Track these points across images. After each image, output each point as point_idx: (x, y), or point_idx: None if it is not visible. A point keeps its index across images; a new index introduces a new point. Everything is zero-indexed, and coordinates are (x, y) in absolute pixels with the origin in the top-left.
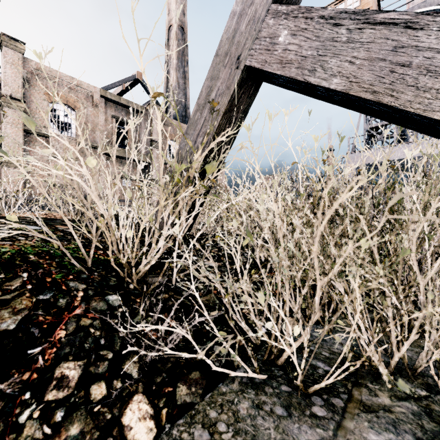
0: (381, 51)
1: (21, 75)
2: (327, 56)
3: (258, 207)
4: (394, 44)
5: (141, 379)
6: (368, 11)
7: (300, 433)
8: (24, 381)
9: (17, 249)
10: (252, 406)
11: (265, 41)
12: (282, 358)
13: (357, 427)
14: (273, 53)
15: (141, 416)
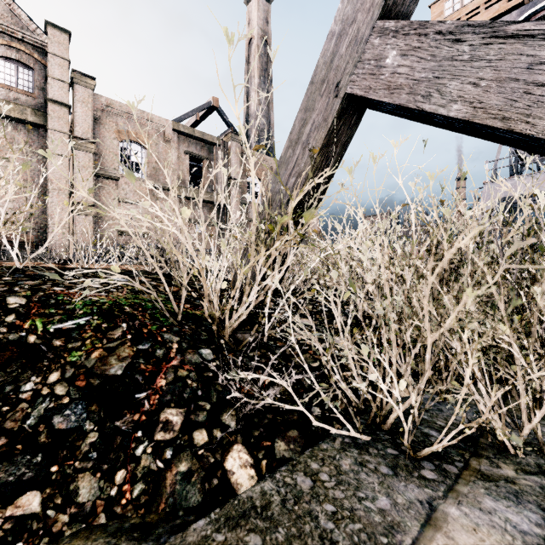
0: (514, 69)
1: (91, 113)
2: (445, 78)
3: (362, 257)
4: (529, 60)
5: (239, 431)
6: (496, 22)
7: (407, 490)
8: (135, 421)
9: (113, 300)
10: (355, 463)
11: (369, 64)
12: (389, 422)
13: (472, 492)
14: (379, 78)
15: (242, 464)
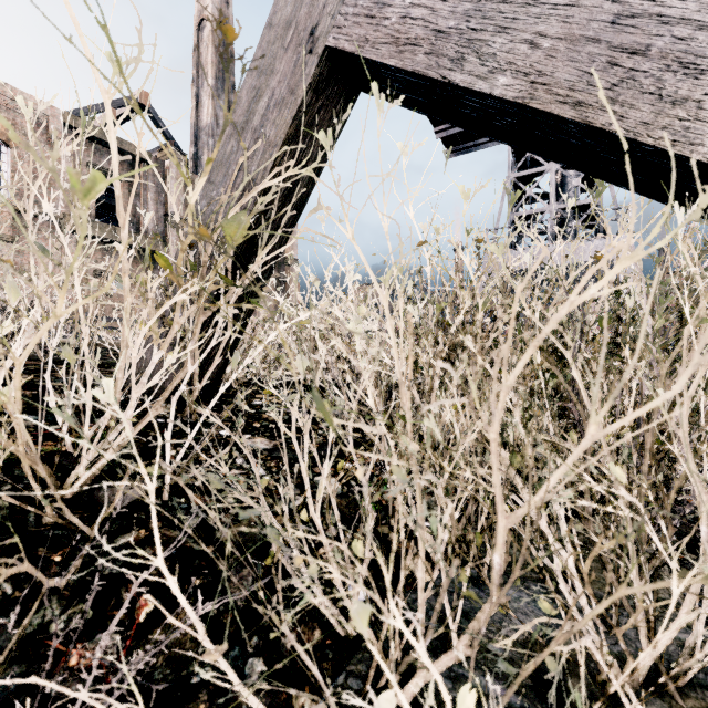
0: (592, 22)
1: None
2: (487, 30)
3: (352, 327)
4: (616, 9)
5: None
6: None
7: None
8: None
9: None
10: None
11: None
12: (409, 691)
13: None
14: (382, 24)
15: None
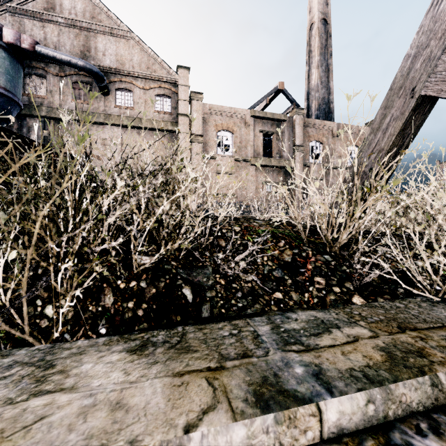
0: None
1: (201, 117)
2: None
3: (434, 203)
4: None
5: (355, 290)
6: None
7: None
8: (304, 279)
9: (270, 230)
10: (429, 305)
11: (440, 75)
12: None
13: None
14: None
15: (361, 302)
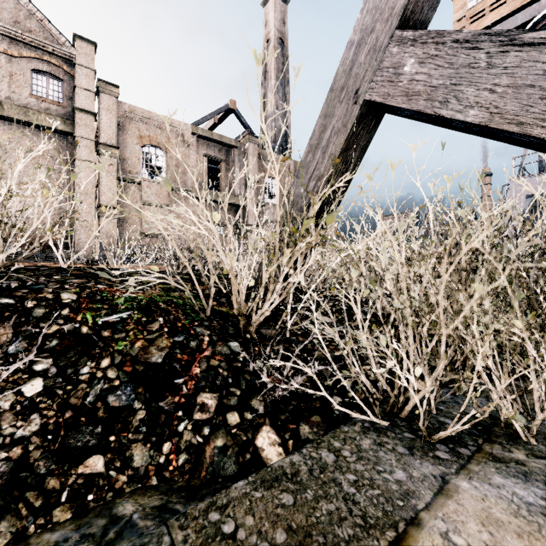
0: (529, 76)
1: (116, 120)
2: (462, 84)
3: (380, 256)
4: (545, 67)
5: (267, 414)
6: (512, 31)
7: (422, 467)
8: (176, 402)
9: (149, 297)
10: (374, 443)
11: (387, 72)
12: (406, 410)
13: (482, 471)
14: (398, 85)
15: (271, 443)
